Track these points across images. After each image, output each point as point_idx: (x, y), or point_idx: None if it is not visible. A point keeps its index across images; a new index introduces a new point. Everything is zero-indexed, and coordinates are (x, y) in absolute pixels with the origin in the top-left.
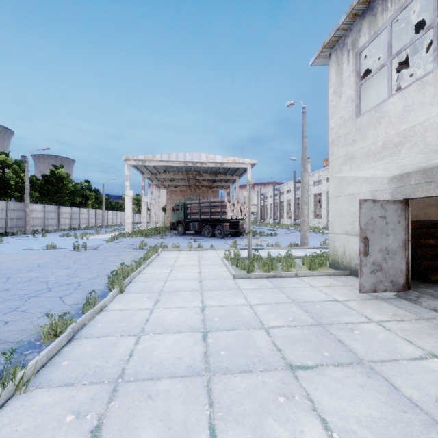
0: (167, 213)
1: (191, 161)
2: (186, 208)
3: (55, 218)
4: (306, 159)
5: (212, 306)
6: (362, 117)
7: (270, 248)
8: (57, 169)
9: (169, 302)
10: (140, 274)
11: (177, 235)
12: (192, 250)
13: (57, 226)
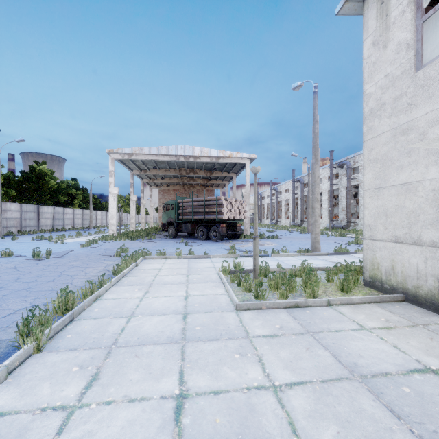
0: (159, 214)
1: (184, 155)
2: (178, 207)
3: (34, 219)
4: (318, 148)
5: (199, 393)
6: (429, 66)
7: (276, 254)
8: (39, 165)
9: (117, 379)
10: (97, 302)
11: (168, 237)
12: (181, 257)
13: (37, 227)
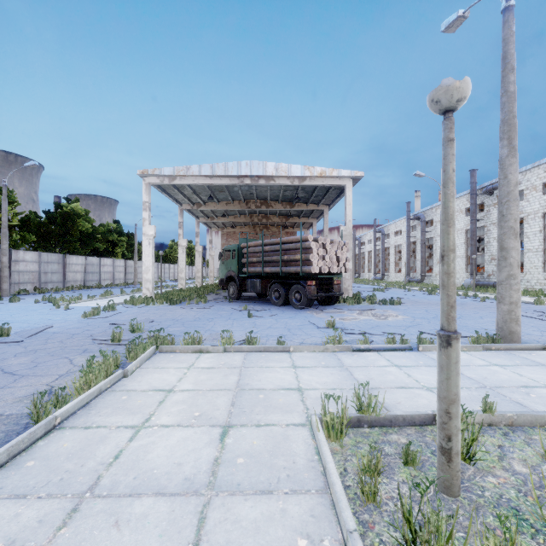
0: None
1: (250, 175)
2: (241, 254)
3: (58, 272)
4: (515, 125)
5: None
6: None
7: (429, 346)
8: (71, 203)
9: None
10: None
11: (227, 299)
12: (231, 350)
13: (63, 283)
